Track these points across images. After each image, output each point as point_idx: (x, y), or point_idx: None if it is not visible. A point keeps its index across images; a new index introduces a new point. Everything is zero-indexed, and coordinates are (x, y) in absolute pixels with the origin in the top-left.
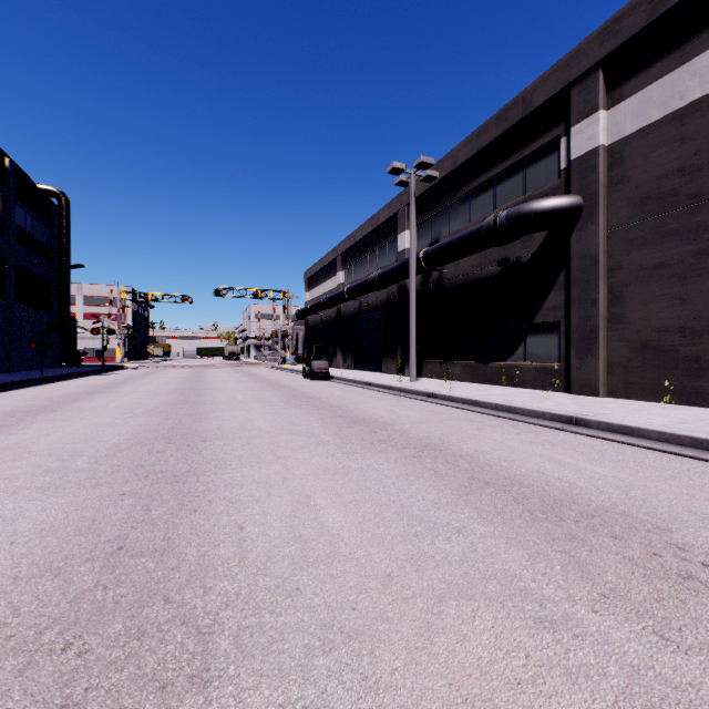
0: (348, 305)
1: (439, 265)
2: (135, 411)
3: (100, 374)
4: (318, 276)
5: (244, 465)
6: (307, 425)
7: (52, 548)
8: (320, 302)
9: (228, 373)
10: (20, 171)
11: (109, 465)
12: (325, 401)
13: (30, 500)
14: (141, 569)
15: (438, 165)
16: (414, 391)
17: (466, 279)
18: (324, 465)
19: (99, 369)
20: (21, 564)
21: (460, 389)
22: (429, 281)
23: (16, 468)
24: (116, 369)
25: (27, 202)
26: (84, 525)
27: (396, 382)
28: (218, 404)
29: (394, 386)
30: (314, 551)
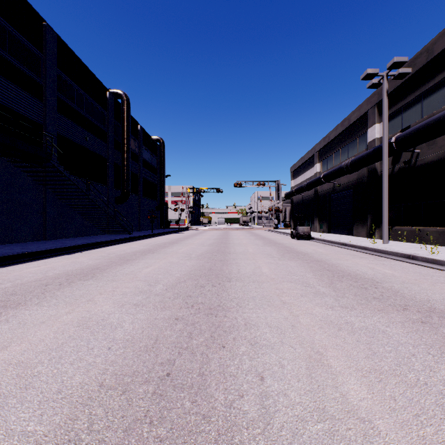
0: (323, 186)
1: (412, 146)
2: (191, 255)
3: (177, 233)
4: (300, 169)
5: (257, 307)
6: (302, 276)
7: (128, 361)
8: (302, 186)
9: (242, 234)
10: (144, 130)
11: (172, 293)
12: (311, 256)
13: (127, 313)
14: (179, 407)
15: (409, 63)
16: (390, 252)
17: (443, 155)
18: (326, 318)
19: (176, 230)
20: (108, 371)
21: (440, 252)
22: (399, 162)
23: (127, 287)
24: (185, 230)
25: (147, 146)
26: (150, 343)
27: (369, 244)
28: (237, 254)
29: (369, 247)
30: (345, 441)
